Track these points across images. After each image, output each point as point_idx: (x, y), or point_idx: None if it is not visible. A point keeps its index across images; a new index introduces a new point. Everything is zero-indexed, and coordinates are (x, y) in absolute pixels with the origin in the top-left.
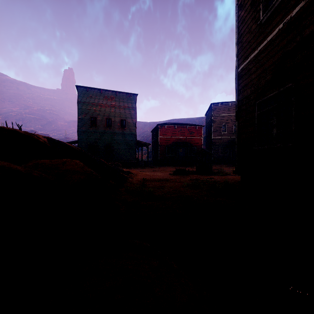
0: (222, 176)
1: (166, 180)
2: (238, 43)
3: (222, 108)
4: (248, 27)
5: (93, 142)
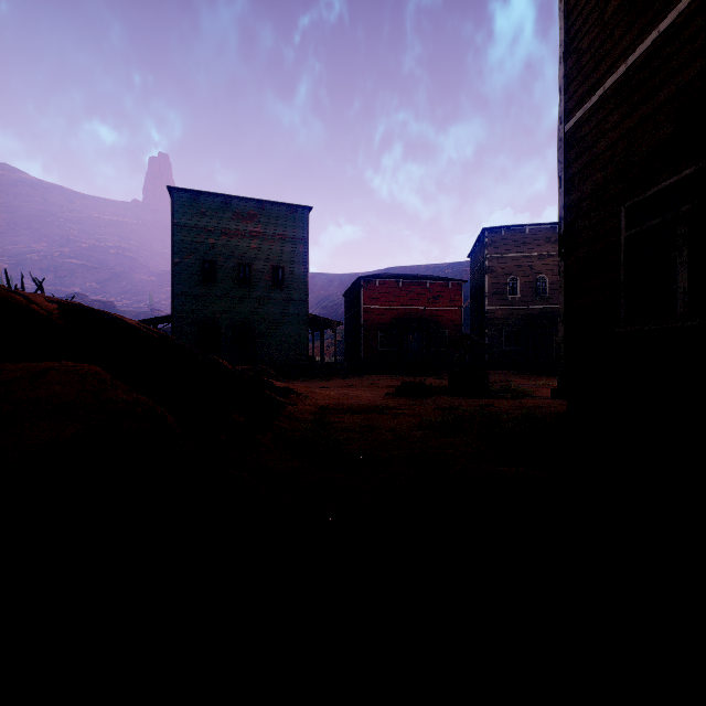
0: (515, 400)
1: (378, 410)
2: (566, 56)
3: (509, 240)
4: (598, 8)
5: (208, 318)
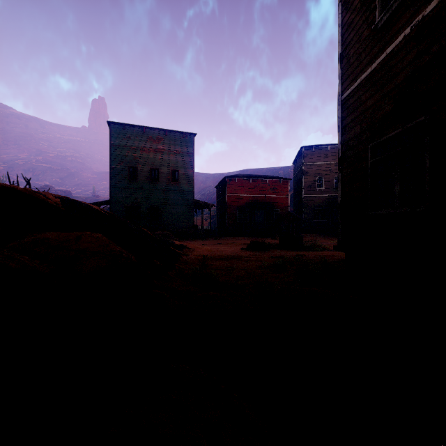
0: (318, 252)
1: (237, 258)
2: (341, 58)
3: (317, 154)
4: (358, 34)
5: (132, 202)
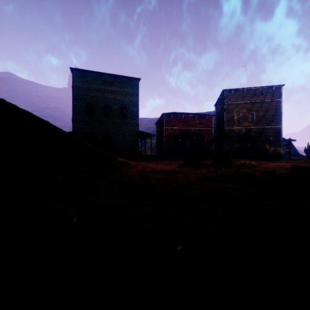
0: (250, 168)
1: (175, 172)
2: None
3: (236, 95)
4: None
5: (90, 132)
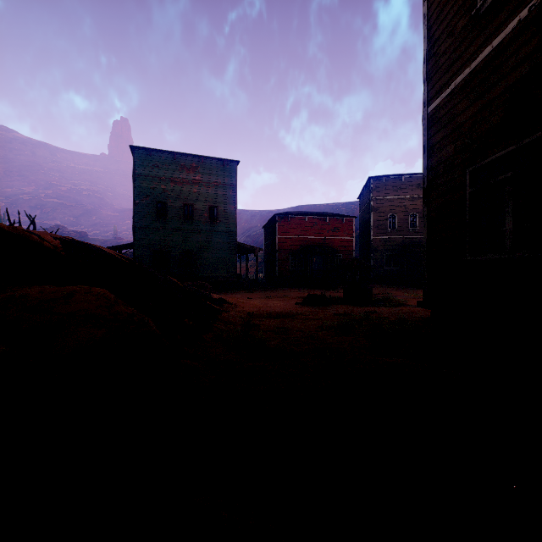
0: (392, 307)
1: (290, 315)
2: (428, 58)
3: (389, 186)
4: (451, 25)
5: (161, 245)
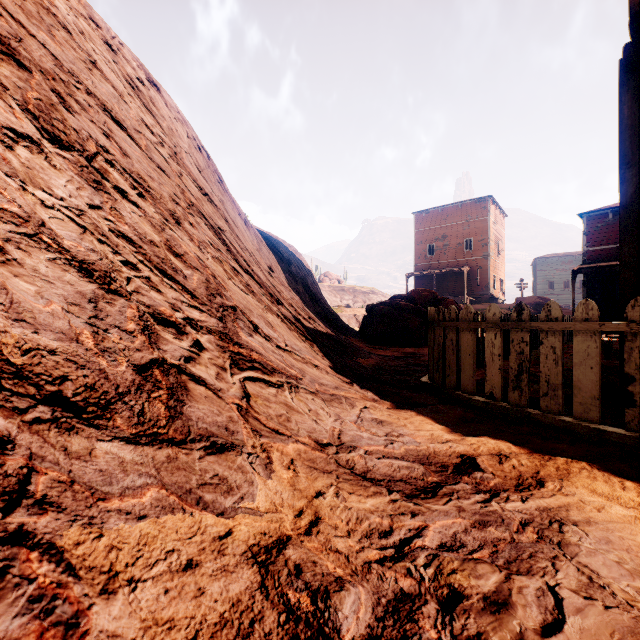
0: None
1: None
2: None
3: None
4: None
5: None
